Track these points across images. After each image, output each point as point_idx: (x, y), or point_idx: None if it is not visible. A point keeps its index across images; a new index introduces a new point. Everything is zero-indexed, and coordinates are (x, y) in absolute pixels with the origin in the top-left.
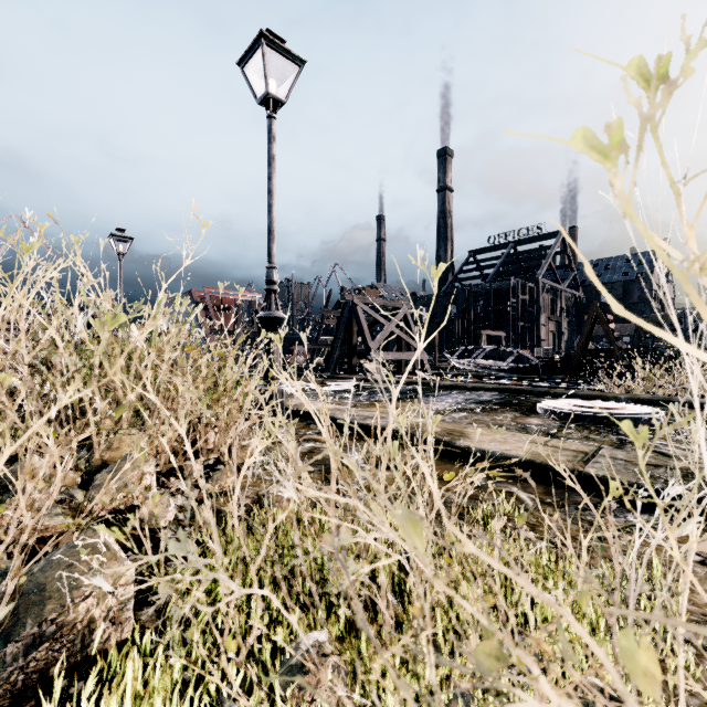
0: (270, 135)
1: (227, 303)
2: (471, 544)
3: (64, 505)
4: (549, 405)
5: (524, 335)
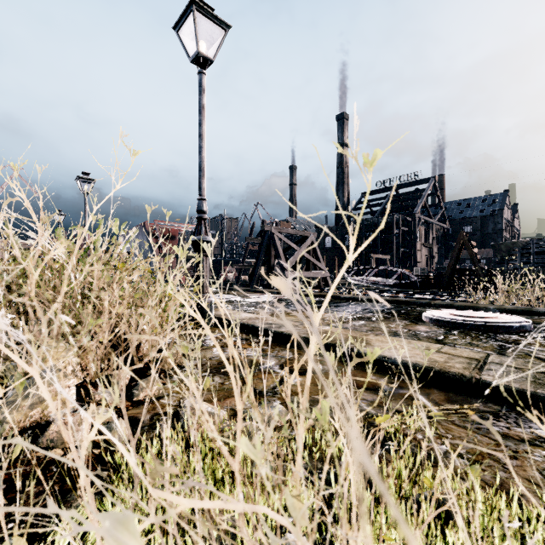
0: (200, 88)
1: (172, 233)
2: None
3: None
4: (433, 315)
5: (404, 258)
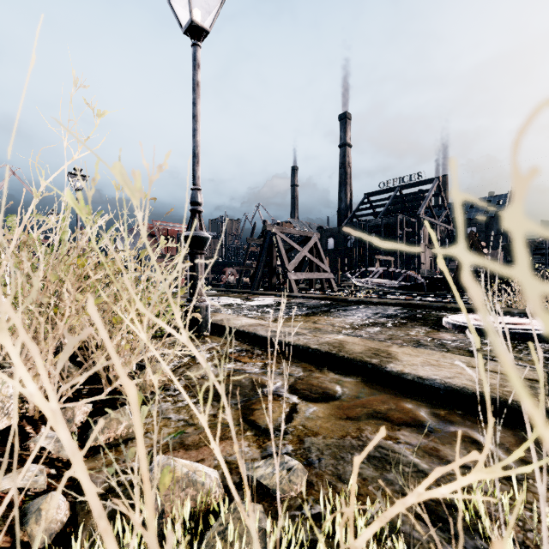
0: (194, 62)
1: (172, 233)
2: None
3: None
4: (457, 321)
5: (407, 259)
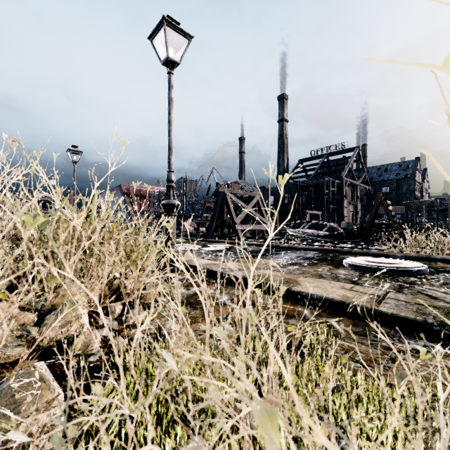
0: (169, 84)
1: (143, 193)
2: (321, 434)
3: (22, 338)
4: (352, 261)
5: (333, 213)
